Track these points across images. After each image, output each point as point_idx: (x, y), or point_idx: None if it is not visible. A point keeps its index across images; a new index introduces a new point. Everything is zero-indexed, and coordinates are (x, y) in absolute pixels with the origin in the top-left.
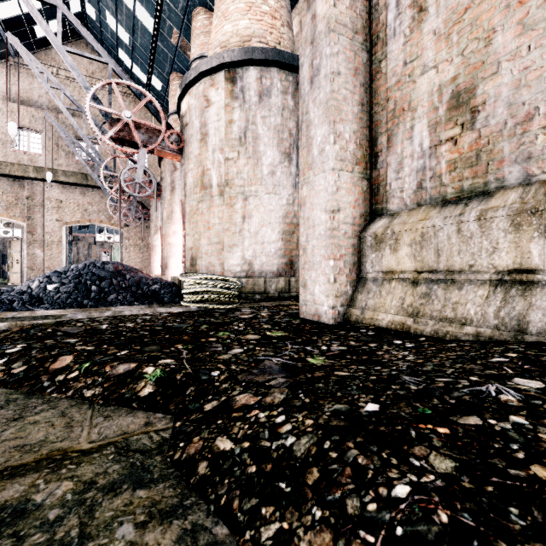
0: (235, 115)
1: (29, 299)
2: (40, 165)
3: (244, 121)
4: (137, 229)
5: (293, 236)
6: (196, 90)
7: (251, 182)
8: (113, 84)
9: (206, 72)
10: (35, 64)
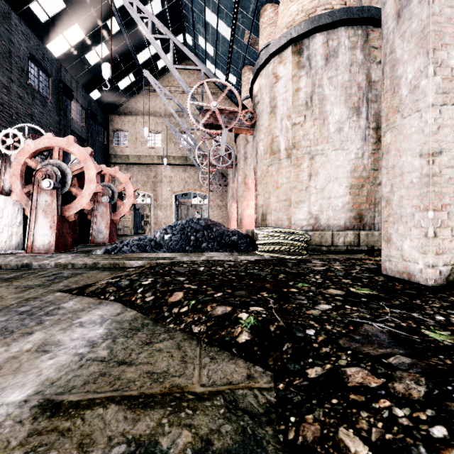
0: (302, 83)
1: (155, 245)
2: (160, 154)
3: (310, 86)
4: (219, 194)
5: (363, 190)
6: (266, 71)
7: (317, 141)
8: (205, 83)
9: (274, 52)
10: (158, 86)
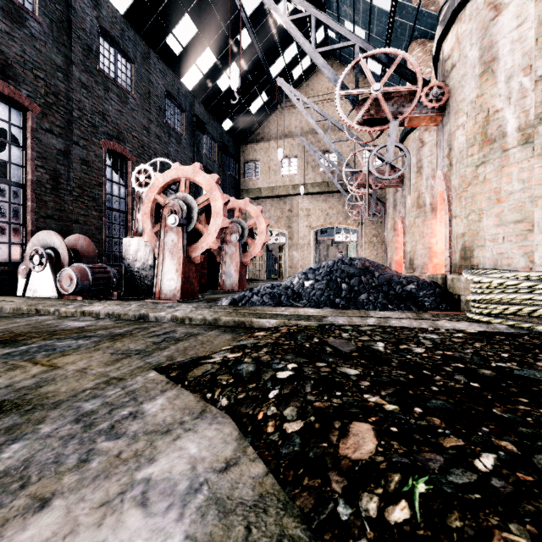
0: None
1: (291, 294)
2: (296, 183)
3: None
4: (371, 226)
5: None
6: (472, 7)
7: None
8: (361, 60)
9: None
10: (294, 94)
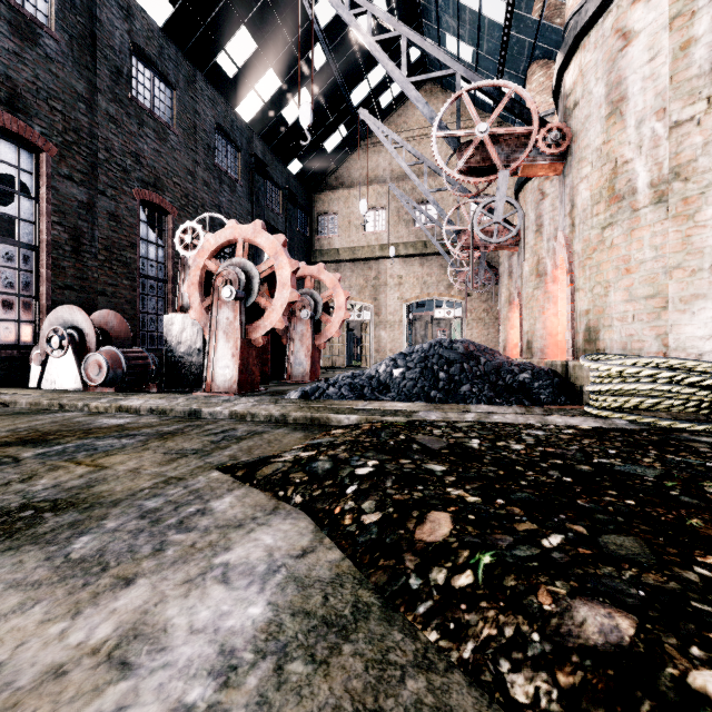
0: (700, 25)
1: (377, 386)
2: (384, 242)
3: None
4: (481, 299)
5: None
6: (597, 33)
7: None
8: (464, 94)
9: None
10: (381, 130)
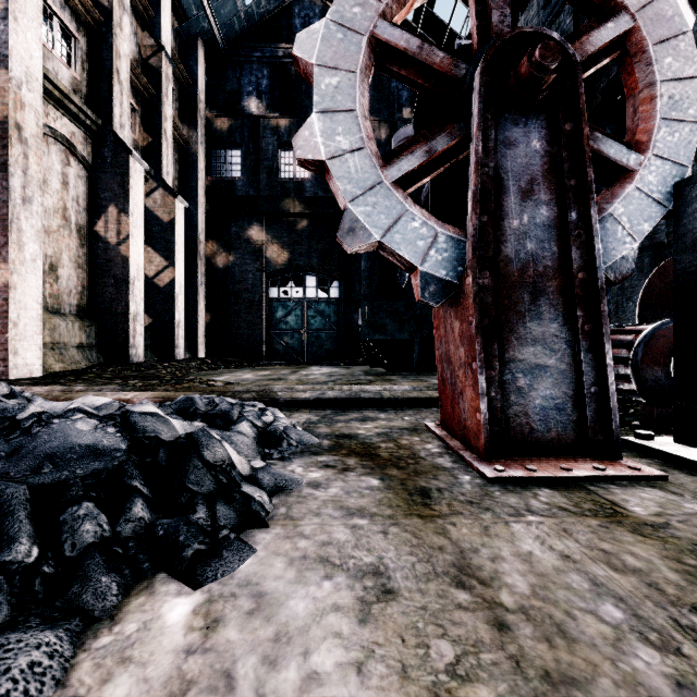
0: None
1: None
2: None
3: None
4: None
5: None
6: None
7: None
8: None
9: None
10: None
